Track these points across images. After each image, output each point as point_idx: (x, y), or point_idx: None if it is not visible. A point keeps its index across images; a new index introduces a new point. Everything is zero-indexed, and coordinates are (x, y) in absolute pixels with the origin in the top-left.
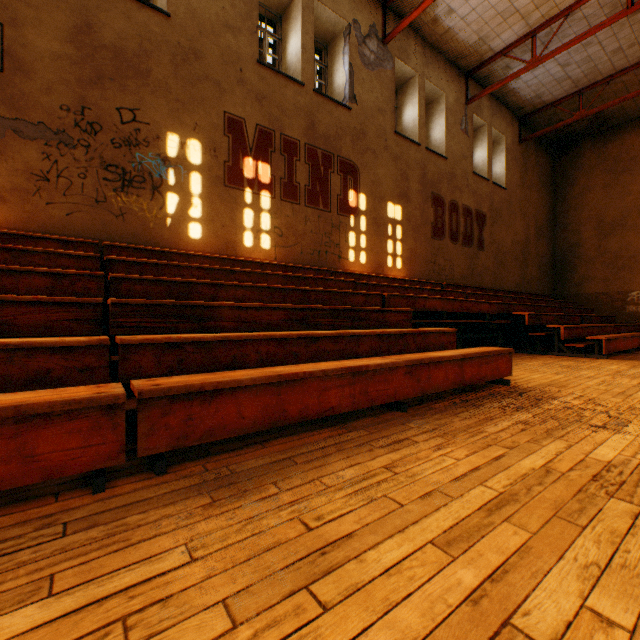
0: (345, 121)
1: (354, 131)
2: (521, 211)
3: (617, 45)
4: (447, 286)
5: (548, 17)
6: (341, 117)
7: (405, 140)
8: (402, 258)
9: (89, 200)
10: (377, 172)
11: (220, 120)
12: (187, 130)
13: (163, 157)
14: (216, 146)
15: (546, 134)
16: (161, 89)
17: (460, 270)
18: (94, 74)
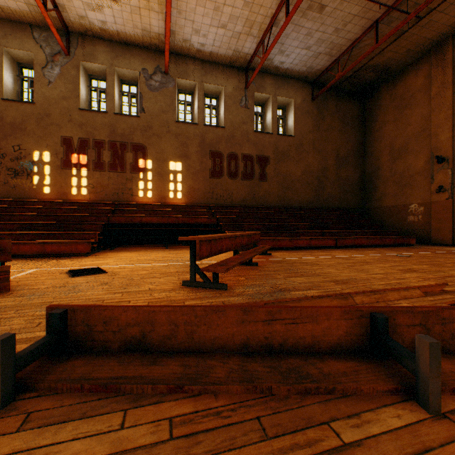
0: (136, 124)
1: (143, 127)
2: (316, 149)
3: (333, 28)
4: (214, 207)
5: (263, 30)
6: (133, 122)
7: (185, 124)
8: (182, 192)
9: (2, 183)
10: (161, 146)
11: (60, 140)
12: (43, 148)
13: (32, 161)
14: (57, 152)
15: (346, 87)
16: (31, 134)
17: (240, 196)
18: (4, 135)
